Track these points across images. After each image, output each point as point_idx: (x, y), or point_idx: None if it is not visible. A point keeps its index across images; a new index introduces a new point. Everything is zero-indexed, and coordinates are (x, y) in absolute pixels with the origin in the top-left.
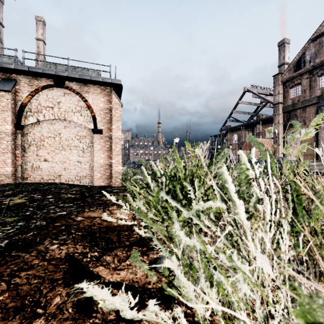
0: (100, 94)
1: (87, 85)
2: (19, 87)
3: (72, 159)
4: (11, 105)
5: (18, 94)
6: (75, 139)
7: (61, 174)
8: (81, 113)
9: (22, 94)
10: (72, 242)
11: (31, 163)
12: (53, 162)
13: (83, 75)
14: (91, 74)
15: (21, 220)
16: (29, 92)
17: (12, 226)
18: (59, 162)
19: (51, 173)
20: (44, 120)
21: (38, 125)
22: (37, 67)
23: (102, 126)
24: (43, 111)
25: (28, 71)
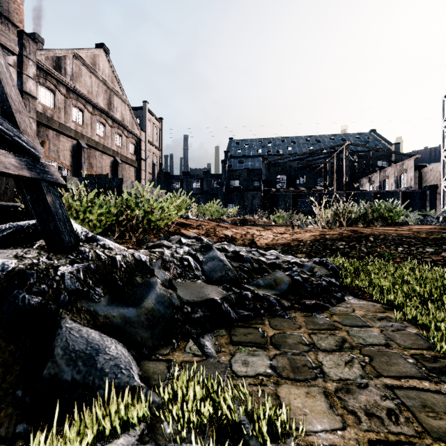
0: None
1: None
2: None
3: None
4: None
5: None
6: None
7: None
8: None
9: None
10: None
11: None
12: None
13: None
14: None
15: None
16: None
17: None
18: None
19: None
20: None
21: None
22: None
23: None
24: None
25: None
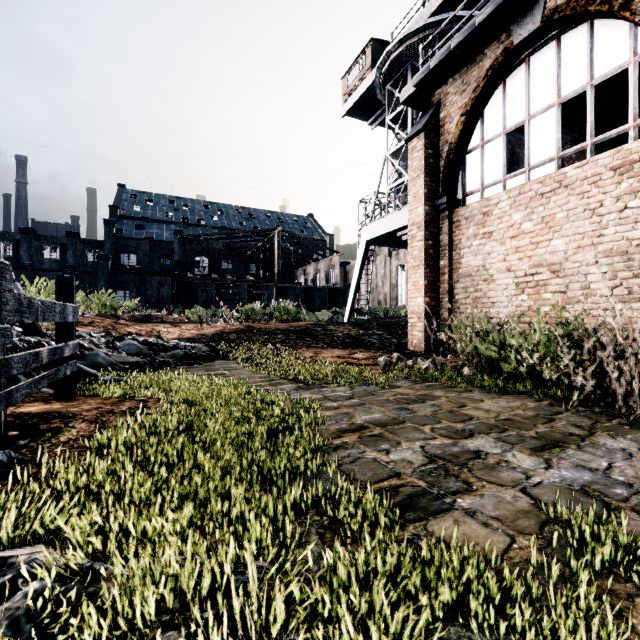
0: None
1: None
2: None
3: None
4: None
5: None
6: None
7: None
8: None
9: None
10: None
11: None
12: None
13: None
14: None
15: None
16: None
17: None
18: None
19: None
20: None
21: None
22: None
23: None
24: None
25: None
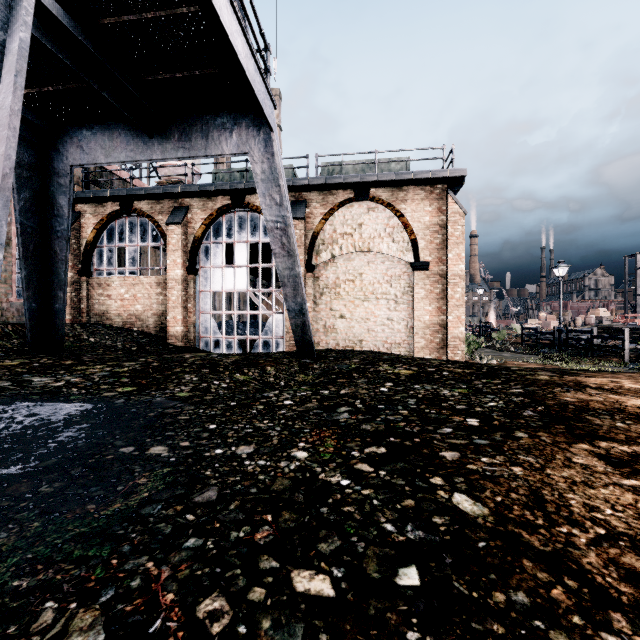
0: (424, 200)
1: (403, 188)
2: (310, 210)
3: (378, 314)
4: (304, 238)
5: (309, 220)
6: (383, 282)
7: (362, 339)
8: (393, 238)
9: (313, 219)
10: (636, 423)
11: (323, 321)
12: (352, 319)
13: (402, 173)
14: (394, 168)
15: (480, 393)
16: (322, 216)
17: (488, 398)
18: (361, 320)
19: (349, 337)
20: (340, 254)
21: (332, 264)
22: (337, 176)
23: (428, 257)
24: (340, 241)
25: (325, 184)
